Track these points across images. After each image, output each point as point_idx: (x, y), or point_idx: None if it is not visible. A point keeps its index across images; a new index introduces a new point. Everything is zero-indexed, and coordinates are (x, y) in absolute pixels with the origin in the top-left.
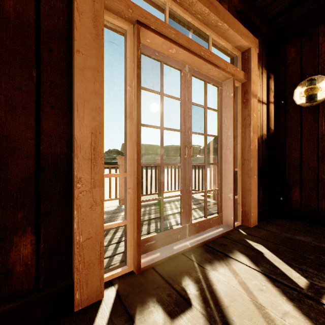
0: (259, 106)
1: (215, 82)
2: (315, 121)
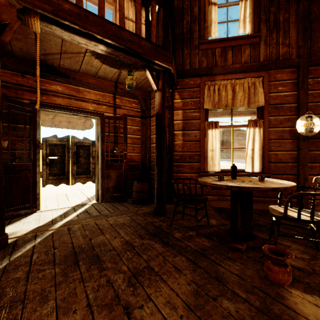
0: (131, 24)
1: (94, 2)
2: (158, 28)
